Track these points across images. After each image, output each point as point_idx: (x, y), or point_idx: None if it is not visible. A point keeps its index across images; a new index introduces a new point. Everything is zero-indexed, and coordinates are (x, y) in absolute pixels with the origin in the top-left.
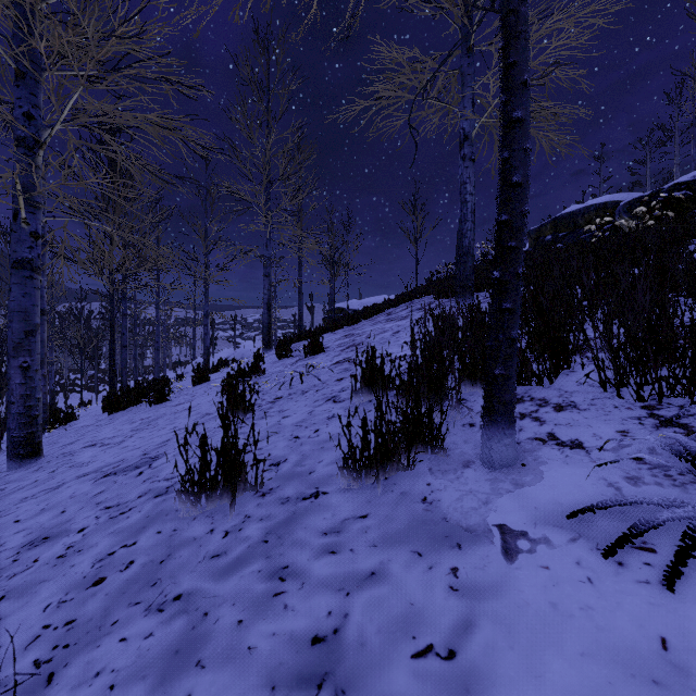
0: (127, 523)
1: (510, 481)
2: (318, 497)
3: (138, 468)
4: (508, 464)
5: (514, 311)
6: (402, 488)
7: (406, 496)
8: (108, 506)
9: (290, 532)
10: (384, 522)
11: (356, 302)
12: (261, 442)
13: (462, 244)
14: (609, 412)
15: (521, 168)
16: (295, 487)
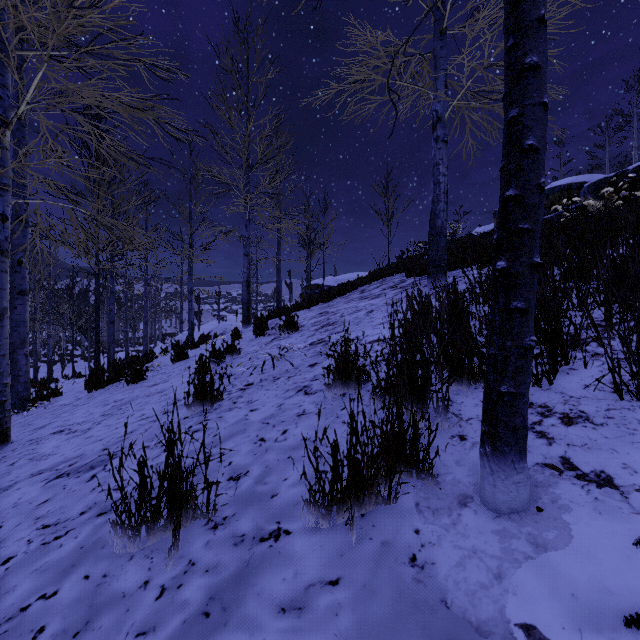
0: (57, 556)
1: (526, 537)
2: (278, 539)
3: (92, 468)
4: (519, 508)
5: (527, 312)
6: (383, 535)
7: (388, 550)
8: (46, 524)
9: (239, 600)
10: (361, 598)
11: (331, 279)
12: (224, 443)
13: (435, 224)
14: (635, 430)
15: (536, 128)
16: (253, 518)
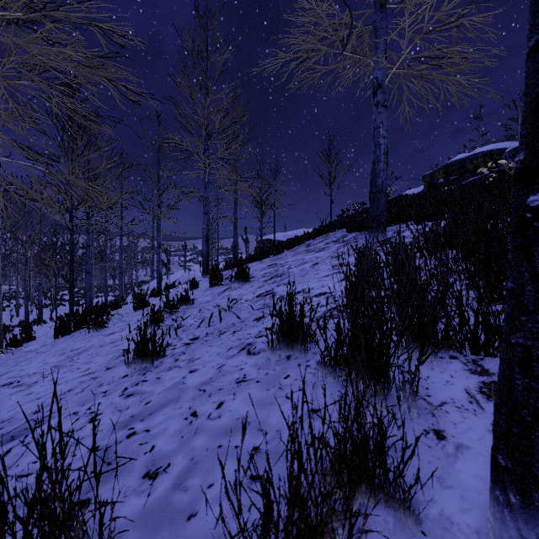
0: None
1: None
2: None
3: (12, 440)
4: None
5: None
6: None
7: None
8: None
9: None
10: None
11: (281, 235)
12: (153, 415)
13: (376, 183)
14: None
15: None
16: None
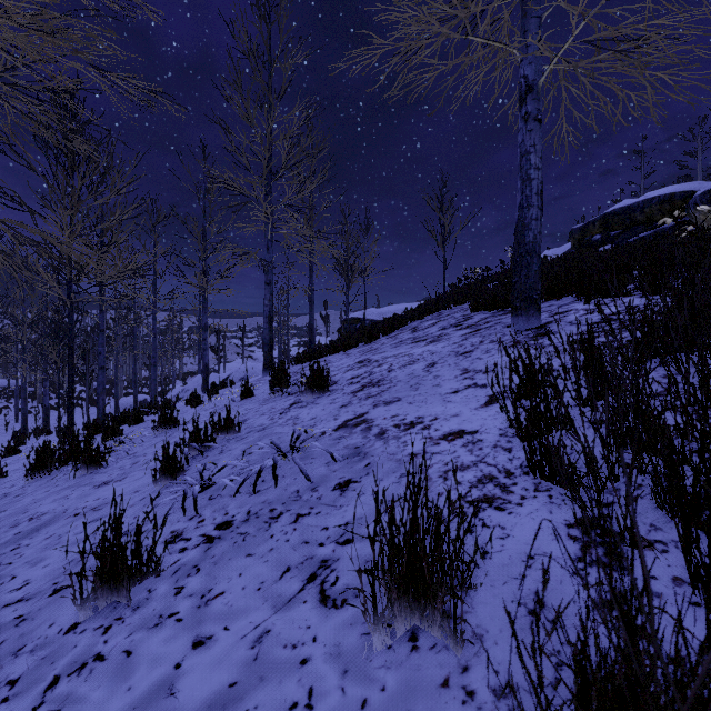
0: None
1: None
2: None
3: None
4: None
5: None
6: None
7: None
8: None
9: None
10: None
11: (374, 311)
12: None
13: (524, 238)
14: None
15: None
16: None
